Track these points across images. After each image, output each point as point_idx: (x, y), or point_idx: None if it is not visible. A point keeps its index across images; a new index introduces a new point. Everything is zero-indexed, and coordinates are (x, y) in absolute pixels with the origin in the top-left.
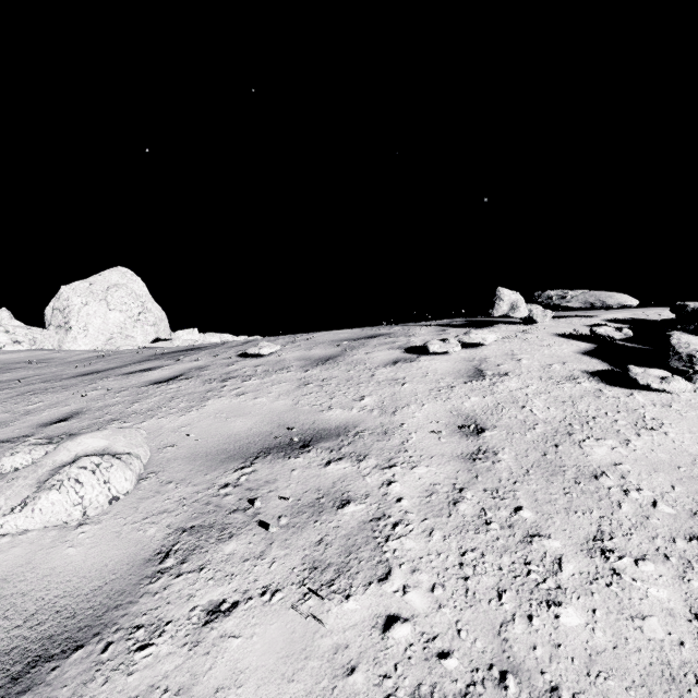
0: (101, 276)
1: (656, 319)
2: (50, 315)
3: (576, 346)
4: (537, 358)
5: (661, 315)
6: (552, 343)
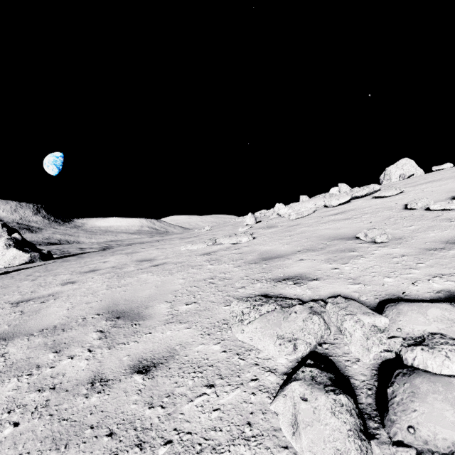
0: (399, 162)
1: None
2: (382, 178)
3: None
4: None
5: None
6: None
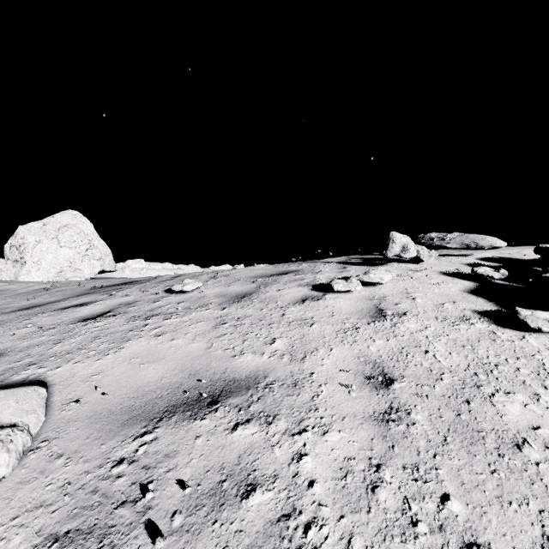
0: (54, 218)
1: (519, 257)
2: (9, 251)
3: (461, 284)
4: (429, 296)
5: (522, 254)
6: (439, 281)
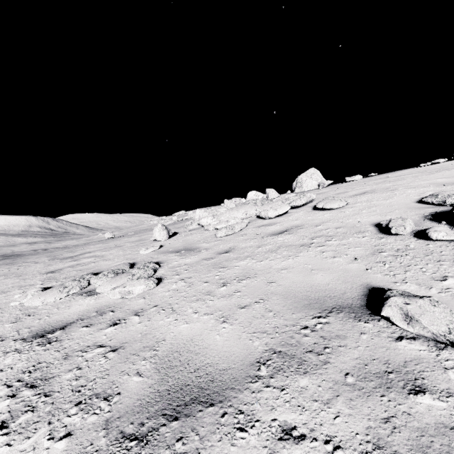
0: (308, 171)
1: None
2: (295, 185)
3: None
4: (453, 162)
5: None
6: None
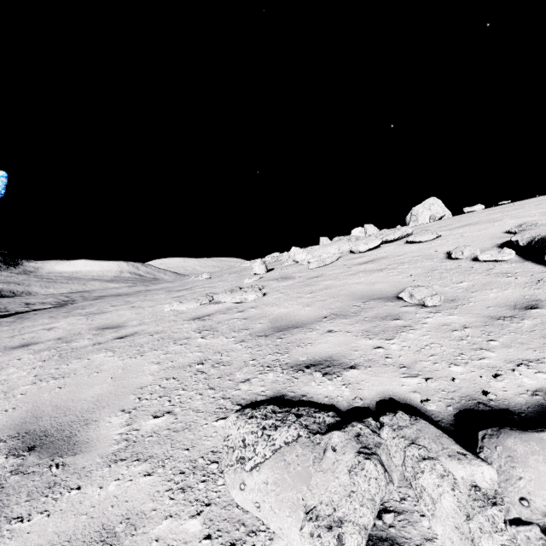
0: (426, 202)
1: None
2: (409, 218)
3: None
4: None
5: None
6: None
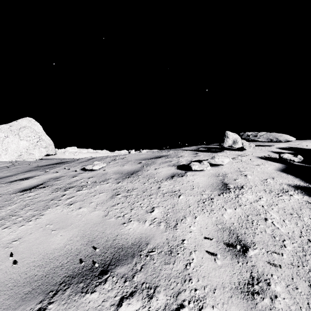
0: (17, 122)
1: (301, 147)
2: None
3: (273, 165)
4: (255, 174)
5: (303, 145)
6: (259, 163)
